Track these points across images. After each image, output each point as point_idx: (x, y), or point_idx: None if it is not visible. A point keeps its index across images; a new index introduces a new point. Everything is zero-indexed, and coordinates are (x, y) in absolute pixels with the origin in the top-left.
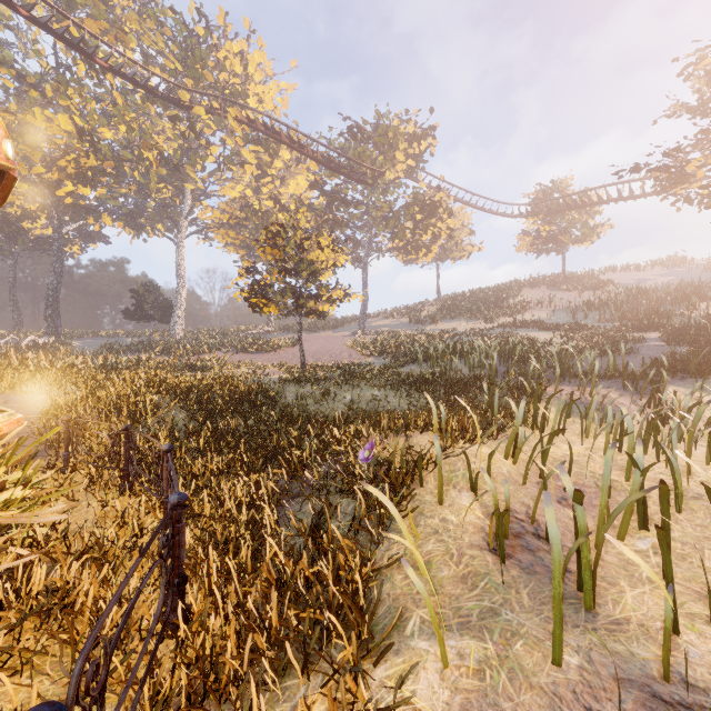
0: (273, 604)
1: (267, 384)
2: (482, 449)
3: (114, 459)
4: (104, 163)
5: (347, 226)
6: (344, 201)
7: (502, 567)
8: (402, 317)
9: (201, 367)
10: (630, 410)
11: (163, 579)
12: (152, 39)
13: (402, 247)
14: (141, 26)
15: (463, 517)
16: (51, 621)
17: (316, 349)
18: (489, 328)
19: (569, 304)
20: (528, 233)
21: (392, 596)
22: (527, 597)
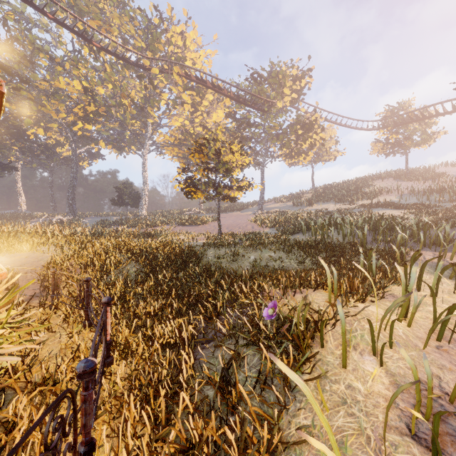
0: None
1: (194, 247)
2: (373, 308)
3: (80, 302)
4: (100, 109)
5: (250, 140)
6: (249, 124)
7: None
8: (288, 201)
9: (154, 235)
10: None
11: None
12: (127, 28)
13: (288, 153)
14: (120, 20)
15: (370, 385)
16: None
17: (229, 223)
18: (352, 208)
19: (413, 190)
20: (379, 141)
21: None
22: None
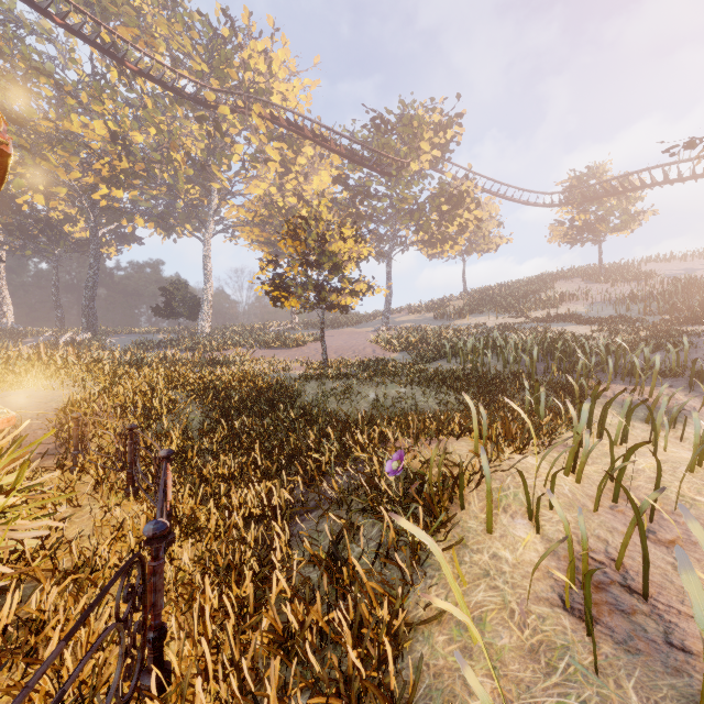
0: (273, 678)
1: (286, 381)
2: (534, 461)
3: (120, 460)
4: (136, 166)
5: (370, 219)
6: (368, 194)
7: (587, 637)
8: (427, 312)
9: (224, 362)
10: (701, 413)
11: (122, 647)
12: (180, 42)
13: (427, 240)
14: (169, 29)
15: (521, 553)
16: (18, 663)
17: (338, 345)
18: (520, 322)
19: (608, 297)
20: (561, 223)
21: (433, 668)
22: (634, 695)
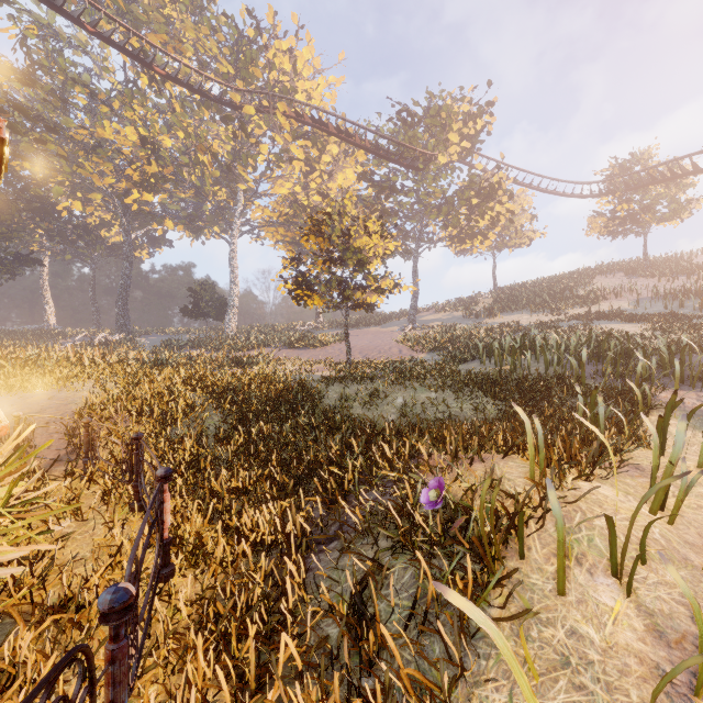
0: None
1: (308, 383)
2: (605, 490)
3: (127, 471)
4: (165, 169)
5: (396, 215)
6: (394, 189)
7: None
8: (455, 310)
9: (247, 363)
10: None
11: None
12: (206, 45)
13: (456, 235)
14: (196, 33)
15: (611, 632)
16: None
17: (363, 344)
18: (557, 320)
19: (656, 292)
20: (600, 214)
21: None
22: None
